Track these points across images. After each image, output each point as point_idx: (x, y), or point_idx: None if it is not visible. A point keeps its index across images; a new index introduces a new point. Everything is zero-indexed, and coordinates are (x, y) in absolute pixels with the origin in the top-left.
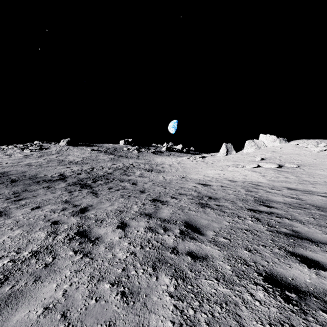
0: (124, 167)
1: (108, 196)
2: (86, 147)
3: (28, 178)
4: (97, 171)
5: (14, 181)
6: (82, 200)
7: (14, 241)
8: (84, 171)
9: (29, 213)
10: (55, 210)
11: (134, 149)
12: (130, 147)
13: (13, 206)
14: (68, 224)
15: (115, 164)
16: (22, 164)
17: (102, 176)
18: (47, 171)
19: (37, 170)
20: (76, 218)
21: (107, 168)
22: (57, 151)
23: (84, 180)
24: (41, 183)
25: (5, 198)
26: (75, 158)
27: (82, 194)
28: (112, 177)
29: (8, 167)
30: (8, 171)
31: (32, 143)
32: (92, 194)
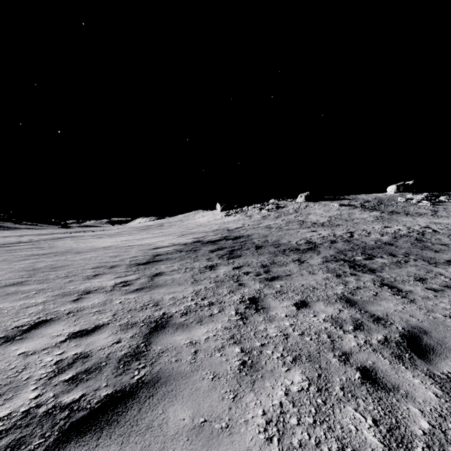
0: (413, 232)
1: (442, 306)
2: (331, 202)
3: (271, 244)
4: (361, 238)
5: (258, 247)
6: (380, 304)
7: (304, 424)
8: (338, 237)
9: (297, 317)
10: (341, 323)
11: (420, 199)
12: (409, 196)
13: (267, 290)
14: (415, 401)
15: (389, 227)
16: (262, 226)
17: (377, 248)
18: (289, 236)
19: (278, 234)
20: (423, 379)
21: (377, 234)
22: (294, 210)
23: (346, 254)
24: (288, 252)
25: (255, 272)
26: (319, 218)
27: (367, 286)
28: (399, 251)
29: (250, 230)
30: (251, 234)
31: (268, 202)
32: (390, 289)
